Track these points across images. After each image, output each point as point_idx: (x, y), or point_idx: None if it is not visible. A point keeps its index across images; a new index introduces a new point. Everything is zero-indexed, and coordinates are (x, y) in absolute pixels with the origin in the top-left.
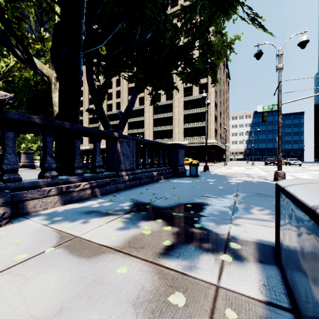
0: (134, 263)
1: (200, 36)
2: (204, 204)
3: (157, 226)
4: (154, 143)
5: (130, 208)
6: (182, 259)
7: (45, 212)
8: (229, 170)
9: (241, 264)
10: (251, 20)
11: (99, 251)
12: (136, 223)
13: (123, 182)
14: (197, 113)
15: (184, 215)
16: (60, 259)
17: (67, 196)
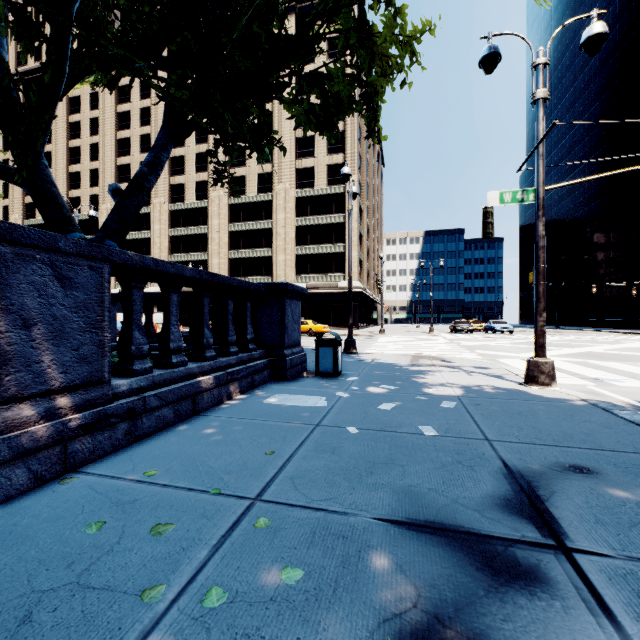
0: None
1: (342, 5)
2: None
3: None
4: (203, 278)
5: None
6: None
7: None
8: (395, 346)
9: None
10: None
11: None
12: None
13: (21, 454)
14: (324, 226)
15: None
16: None
17: None
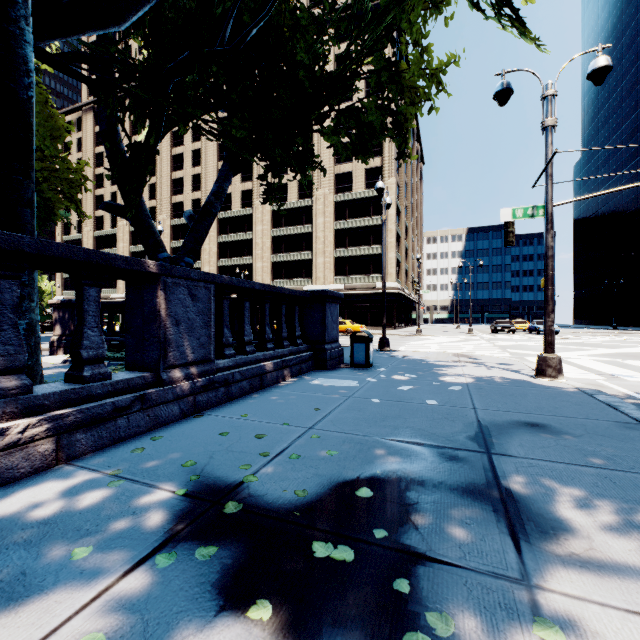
0: None
1: (374, 49)
2: (409, 479)
3: None
4: (266, 289)
5: (169, 518)
6: None
7: None
8: (428, 345)
9: None
10: (497, 4)
11: None
12: None
13: (177, 398)
14: (362, 228)
15: (356, 554)
16: None
17: None
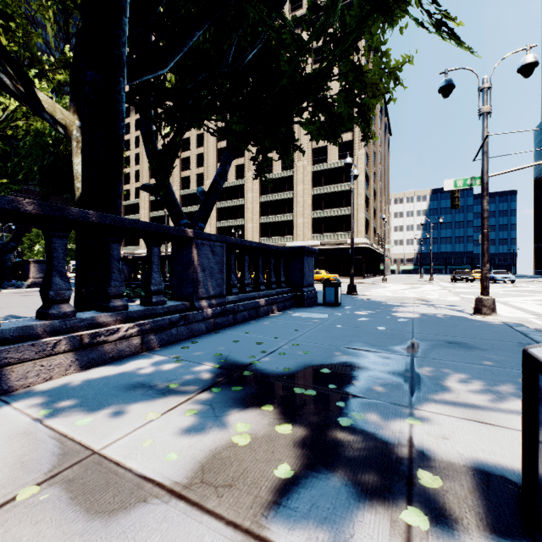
0: (209, 535)
1: (342, 56)
2: (354, 366)
3: (264, 422)
4: (260, 246)
5: (213, 376)
6: (317, 523)
7: (46, 386)
8: (391, 291)
9: (453, 540)
10: (436, 25)
11: (136, 498)
12: (221, 415)
13: (204, 319)
14: (335, 193)
15: (317, 393)
16: (44, 522)
17: (93, 352)
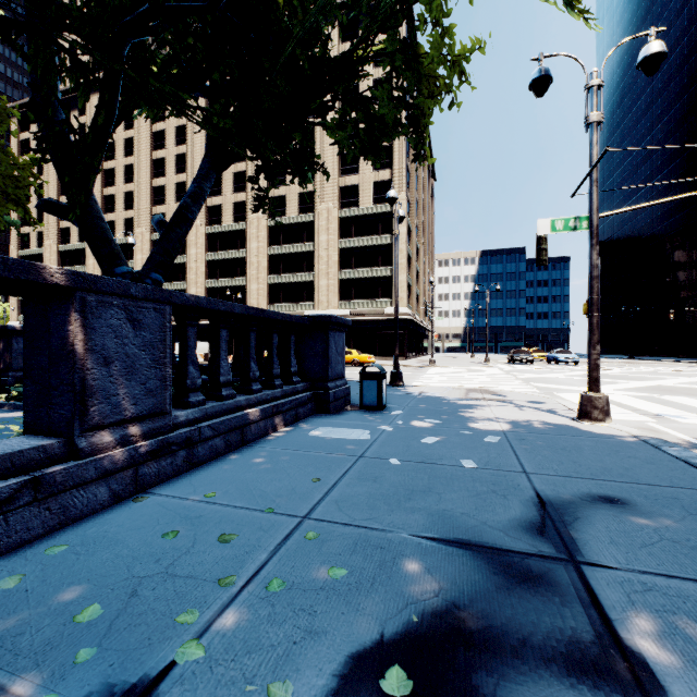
0: None
1: (387, 27)
2: (468, 635)
3: None
4: (250, 313)
5: None
6: None
7: None
8: (445, 379)
9: None
10: None
11: None
12: None
13: (103, 475)
14: (370, 248)
15: None
16: None
17: None
